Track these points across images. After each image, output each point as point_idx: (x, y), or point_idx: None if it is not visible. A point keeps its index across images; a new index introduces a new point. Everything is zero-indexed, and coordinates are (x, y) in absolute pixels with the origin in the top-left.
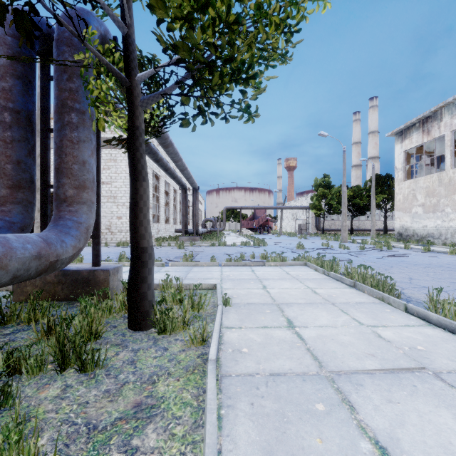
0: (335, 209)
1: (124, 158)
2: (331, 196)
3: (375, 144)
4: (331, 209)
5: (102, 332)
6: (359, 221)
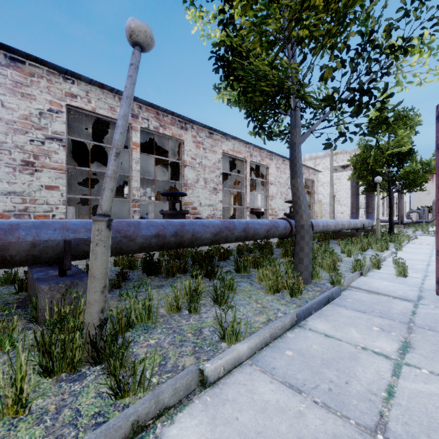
0: None
1: (345, 177)
2: None
3: None
4: None
5: None
6: None
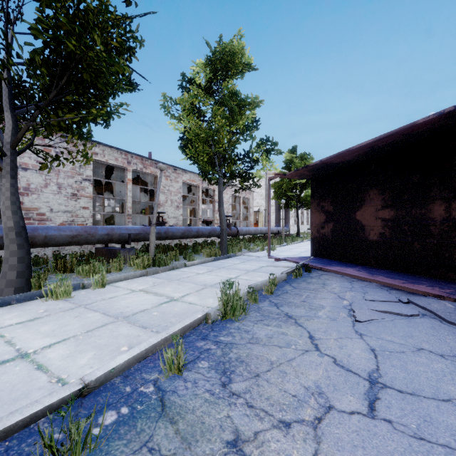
0: None
1: None
2: None
3: None
4: None
5: None
6: None
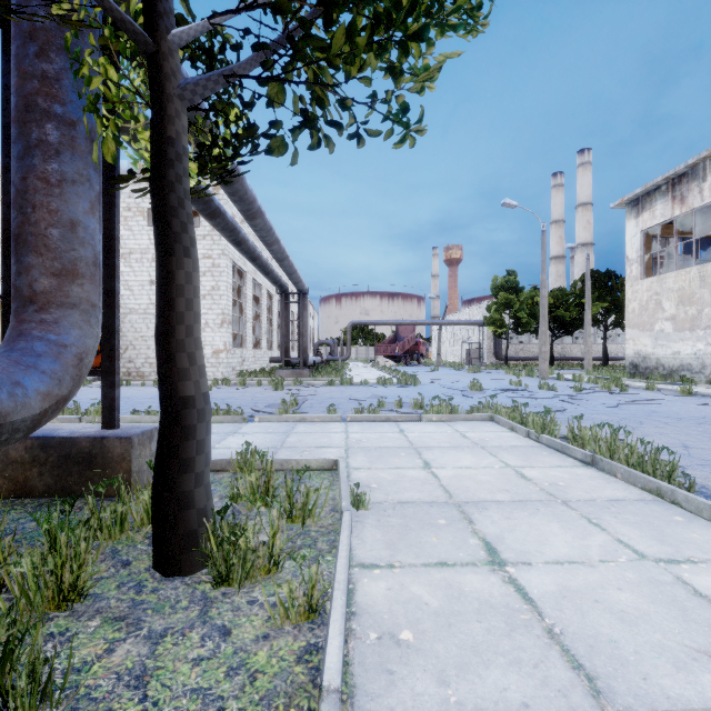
0: (525, 325)
1: None
2: (520, 305)
3: (588, 223)
4: (519, 325)
5: (94, 579)
6: (563, 345)
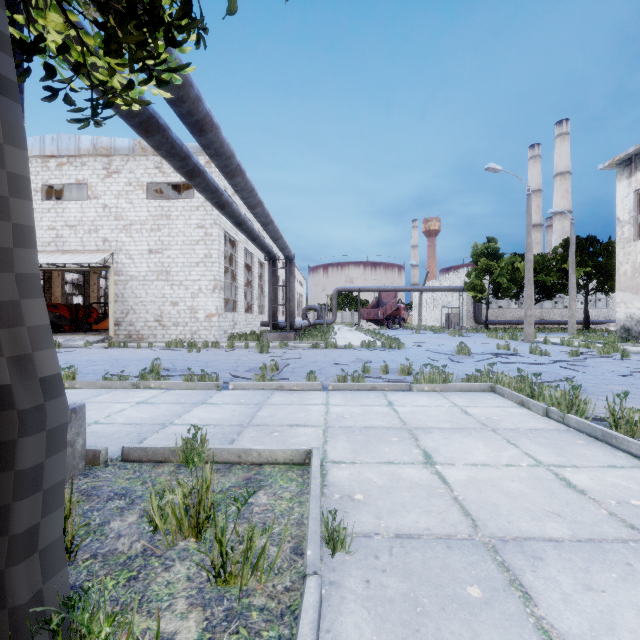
0: (505, 290)
1: (181, 213)
2: (500, 270)
3: (566, 191)
4: (499, 290)
5: None
6: (542, 310)
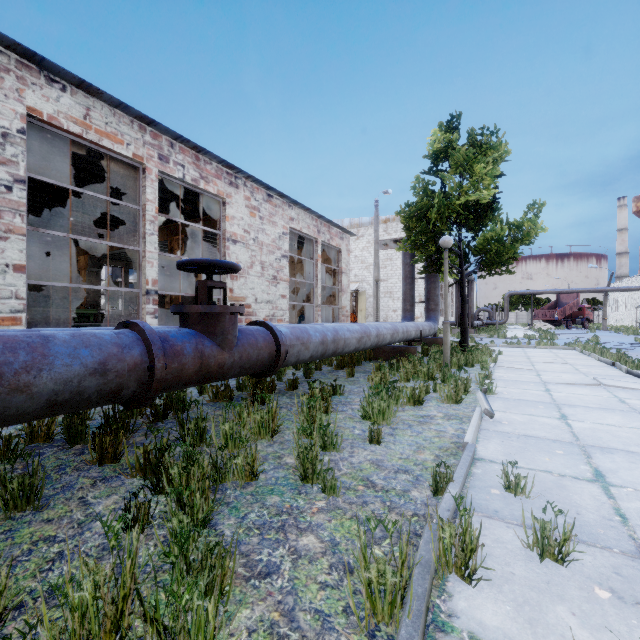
0: None
1: (399, 256)
2: None
3: None
4: None
5: None
6: None
